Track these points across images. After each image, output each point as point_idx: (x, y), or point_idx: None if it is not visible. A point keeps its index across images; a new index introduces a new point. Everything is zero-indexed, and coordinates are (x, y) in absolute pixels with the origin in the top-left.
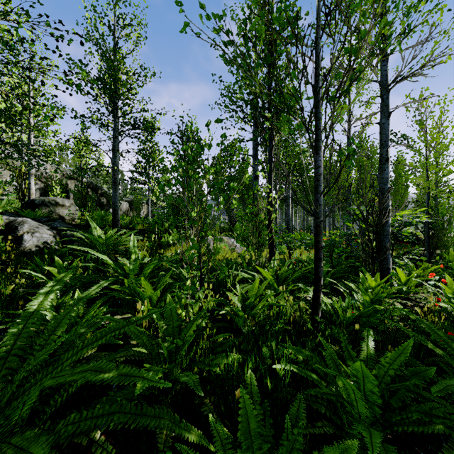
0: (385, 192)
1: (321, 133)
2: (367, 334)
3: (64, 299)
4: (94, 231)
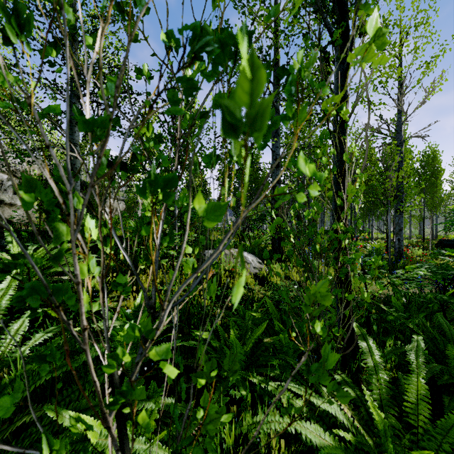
0: None
1: None
2: None
3: None
4: (9, 248)
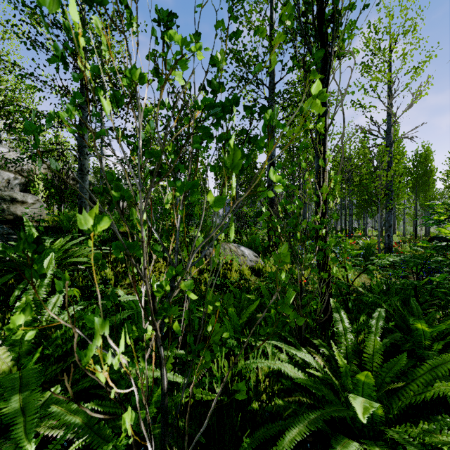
0: None
1: None
2: None
3: None
4: None
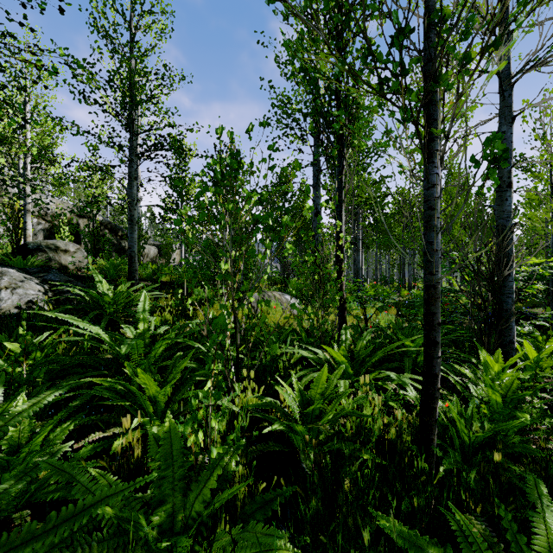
0: (507, 232)
1: (438, 127)
2: (537, 494)
3: (6, 406)
4: (99, 286)
